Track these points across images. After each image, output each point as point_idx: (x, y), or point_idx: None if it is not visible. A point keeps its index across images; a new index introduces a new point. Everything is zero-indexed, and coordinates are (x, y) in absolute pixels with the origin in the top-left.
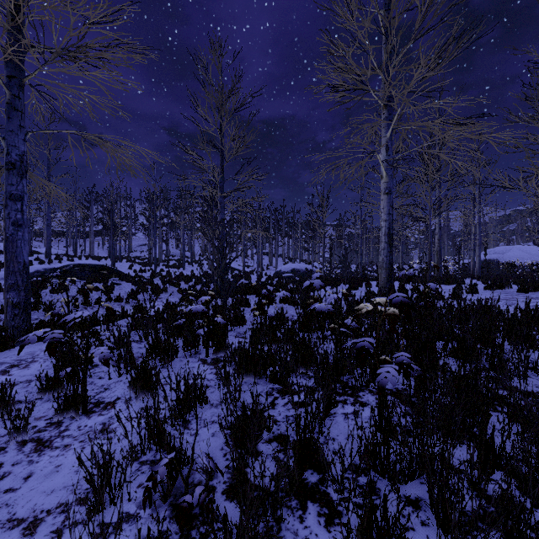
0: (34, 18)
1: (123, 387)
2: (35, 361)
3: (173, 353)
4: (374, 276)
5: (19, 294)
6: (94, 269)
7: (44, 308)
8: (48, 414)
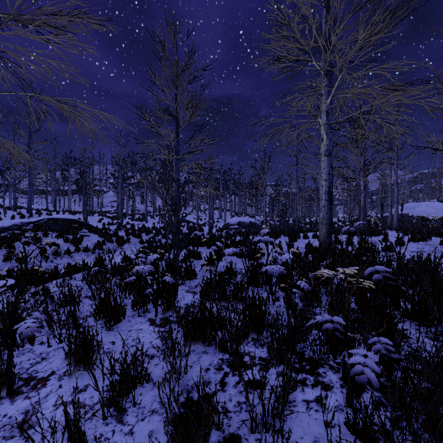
0: None
1: (61, 357)
2: None
3: (119, 314)
4: (306, 228)
5: None
6: (66, 222)
7: (16, 259)
8: None
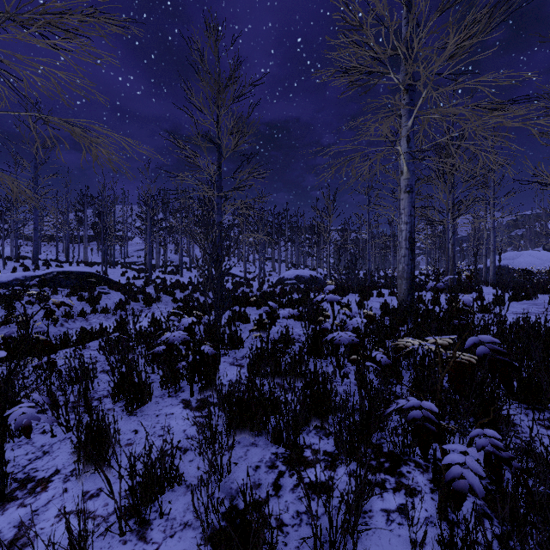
0: None
1: (69, 450)
2: None
3: (144, 395)
4: (380, 283)
5: None
6: (81, 276)
7: (17, 322)
8: None
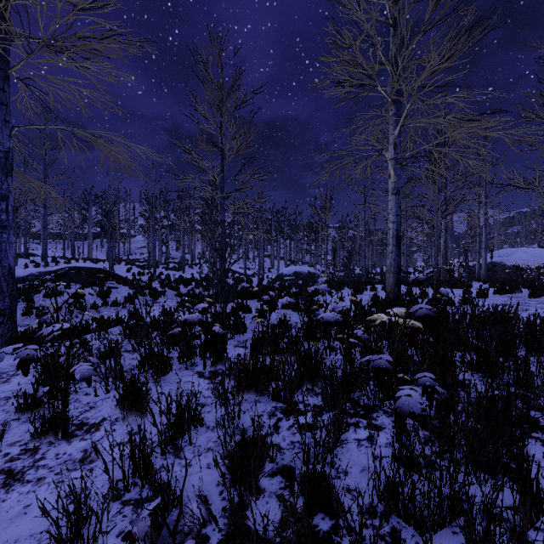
0: (16, 2)
1: (110, 406)
2: (17, 375)
3: (166, 366)
4: (377, 279)
5: (4, 300)
6: (91, 272)
7: (36, 313)
8: (24, 439)
